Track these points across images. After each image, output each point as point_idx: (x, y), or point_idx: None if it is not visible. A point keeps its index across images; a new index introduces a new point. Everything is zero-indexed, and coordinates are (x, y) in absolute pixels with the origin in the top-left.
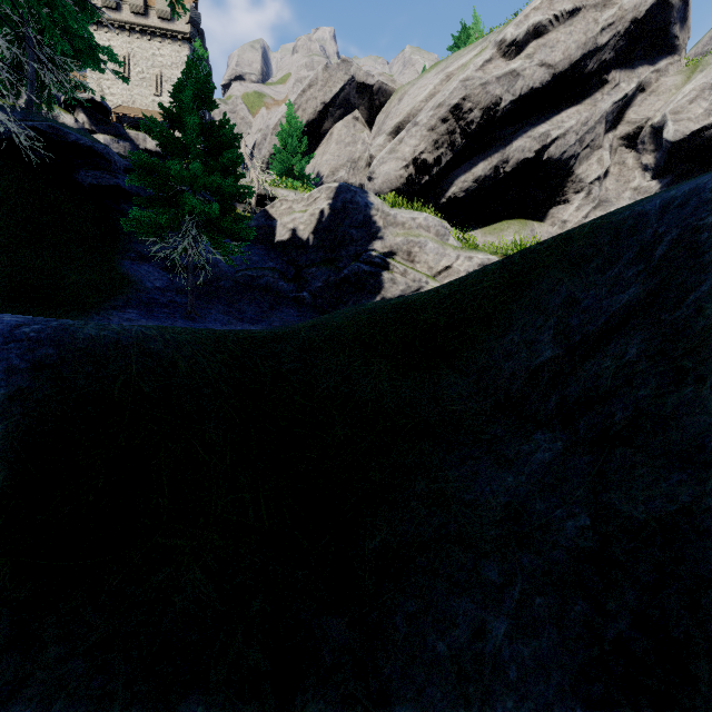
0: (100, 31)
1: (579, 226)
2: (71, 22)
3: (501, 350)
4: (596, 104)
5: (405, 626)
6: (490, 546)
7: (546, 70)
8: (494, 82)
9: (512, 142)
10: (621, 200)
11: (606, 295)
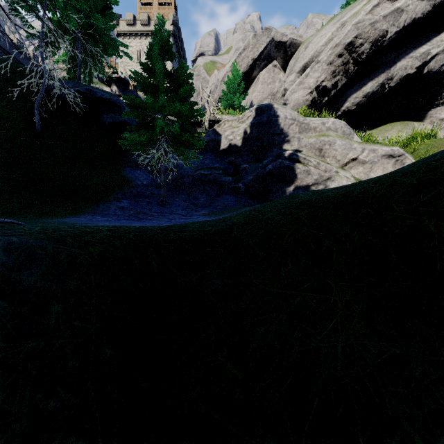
0: (125, 39)
1: None
2: None
3: None
4: None
5: None
6: None
7: (427, 2)
8: (381, 20)
9: (396, 64)
10: None
11: None
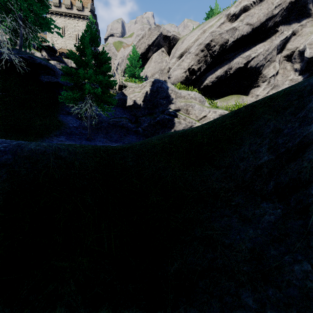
0: (52, 16)
1: (276, 92)
2: (34, 6)
3: (238, 156)
4: (272, 41)
5: None
6: (244, 278)
7: (249, 26)
8: (225, 33)
9: (233, 60)
10: (284, 85)
11: (299, 126)
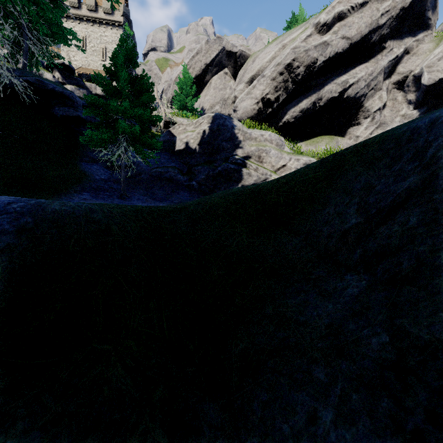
0: (68, 22)
1: (371, 137)
2: (48, 14)
3: (321, 219)
4: (378, 62)
5: (260, 411)
6: (318, 354)
7: (346, 41)
8: (313, 49)
9: (324, 87)
10: (394, 123)
11: (393, 182)
